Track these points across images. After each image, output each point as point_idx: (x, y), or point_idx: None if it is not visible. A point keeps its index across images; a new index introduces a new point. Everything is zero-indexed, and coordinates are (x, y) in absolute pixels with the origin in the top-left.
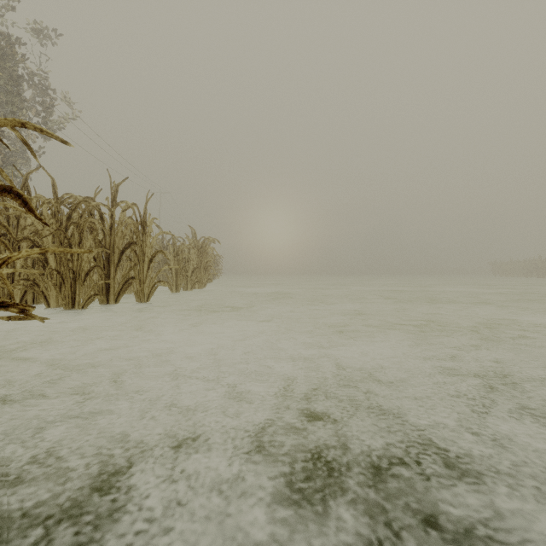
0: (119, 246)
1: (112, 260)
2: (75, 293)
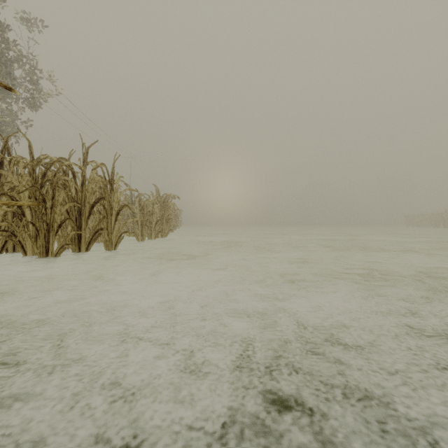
0: (90, 201)
1: (83, 213)
2: (49, 242)
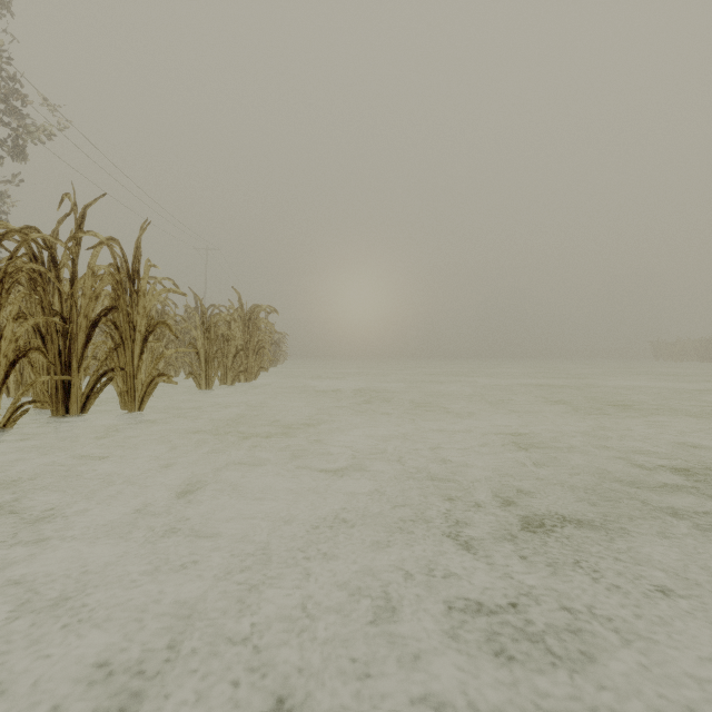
0: (89, 314)
1: (76, 338)
2: None
